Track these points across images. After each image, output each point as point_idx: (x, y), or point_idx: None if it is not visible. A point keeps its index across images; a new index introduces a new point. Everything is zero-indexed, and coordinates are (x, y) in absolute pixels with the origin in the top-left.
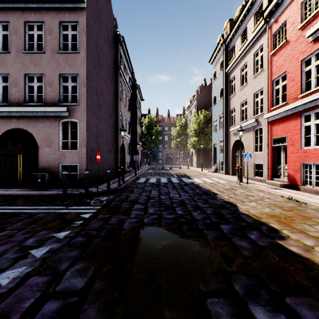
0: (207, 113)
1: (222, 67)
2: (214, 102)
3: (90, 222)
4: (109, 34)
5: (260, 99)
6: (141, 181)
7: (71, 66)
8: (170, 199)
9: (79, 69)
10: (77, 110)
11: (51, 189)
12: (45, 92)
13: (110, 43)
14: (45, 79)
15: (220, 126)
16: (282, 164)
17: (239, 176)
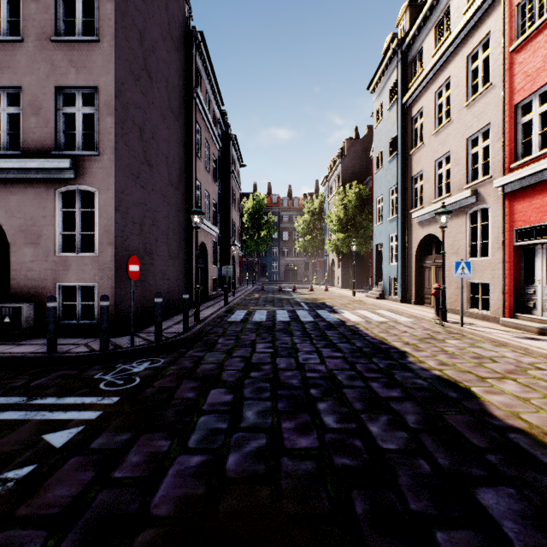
0: (361, 188)
1: (392, 99)
2: (377, 164)
3: (54, 474)
4: (172, 22)
5: (482, 148)
6: (237, 317)
7: (81, 70)
8: (300, 369)
9: (100, 77)
10: (93, 167)
11: (31, 340)
12: (24, 128)
13: (176, 40)
14: (24, 100)
15: (389, 209)
16: (539, 283)
17: (440, 309)
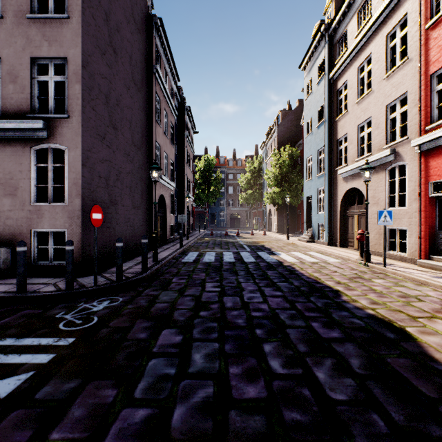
0: (293, 150)
1: (320, 75)
2: (307, 130)
3: None
4: (135, 7)
5: (400, 114)
6: (190, 258)
7: (53, 43)
8: (245, 308)
9: (69, 49)
10: (63, 128)
11: (7, 280)
12: (3, 94)
13: (138, 23)
14: (3, 69)
15: (318, 167)
16: None
17: (364, 251)
